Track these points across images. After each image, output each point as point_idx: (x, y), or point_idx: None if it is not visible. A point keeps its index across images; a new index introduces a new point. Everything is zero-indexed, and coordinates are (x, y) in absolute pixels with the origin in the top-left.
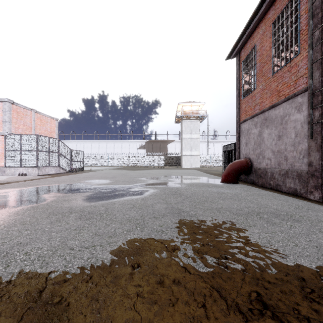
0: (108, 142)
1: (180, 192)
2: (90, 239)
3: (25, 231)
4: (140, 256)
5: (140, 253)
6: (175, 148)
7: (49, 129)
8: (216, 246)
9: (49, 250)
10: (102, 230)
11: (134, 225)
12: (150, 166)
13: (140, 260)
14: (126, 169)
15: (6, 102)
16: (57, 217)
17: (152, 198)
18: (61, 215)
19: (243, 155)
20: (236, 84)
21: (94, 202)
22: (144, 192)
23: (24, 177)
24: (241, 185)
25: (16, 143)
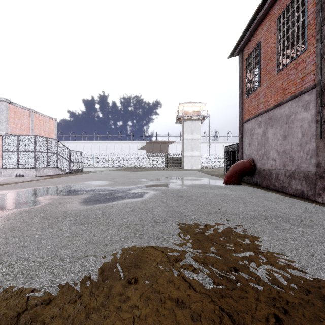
0: (108, 142)
1: (181, 194)
2: (83, 248)
3: (13, 239)
4: (137, 268)
5: (138, 265)
6: (176, 148)
7: (47, 129)
8: (223, 256)
9: (36, 261)
10: (97, 237)
11: (132, 231)
12: (150, 167)
13: (137, 273)
14: (127, 170)
15: (3, 101)
16: (49, 222)
17: (152, 200)
18: (55, 220)
19: (246, 156)
20: (239, 82)
21: (90, 205)
22: (144, 194)
23: (22, 178)
24: (244, 187)
25: (13, 144)
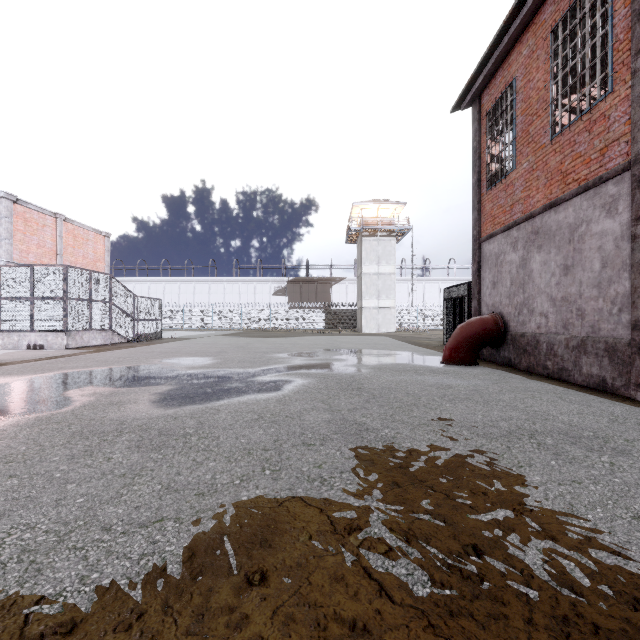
0: (212, 281)
1: (359, 385)
2: (153, 501)
3: (8, 481)
4: (268, 548)
5: (268, 540)
6: (347, 293)
7: (91, 255)
8: (449, 519)
9: (51, 531)
10: (184, 477)
11: (258, 463)
12: (296, 329)
13: (267, 560)
14: (249, 336)
15: (2, 198)
16: (87, 444)
17: (299, 397)
18: (98, 439)
19: (487, 307)
20: (473, 160)
21: (174, 408)
22: (283, 385)
23: (39, 352)
24: (485, 369)
25: (22, 283)
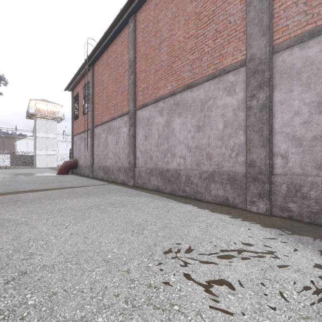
0: None
1: (16, 180)
2: None
3: None
4: None
5: None
6: (28, 145)
7: None
8: (21, 188)
9: None
10: None
11: None
12: None
13: None
14: None
15: None
16: None
17: None
18: None
19: (74, 157)
20: (71, 109)
21: None
22: None
23: None
24: (68, 175)
25: None
